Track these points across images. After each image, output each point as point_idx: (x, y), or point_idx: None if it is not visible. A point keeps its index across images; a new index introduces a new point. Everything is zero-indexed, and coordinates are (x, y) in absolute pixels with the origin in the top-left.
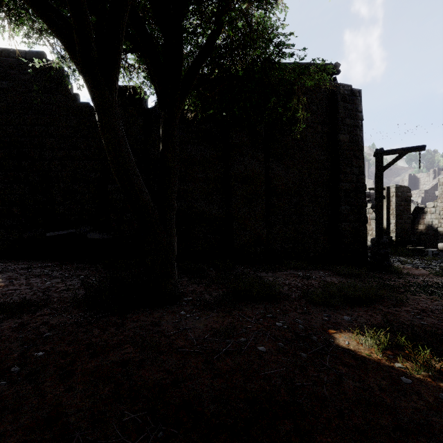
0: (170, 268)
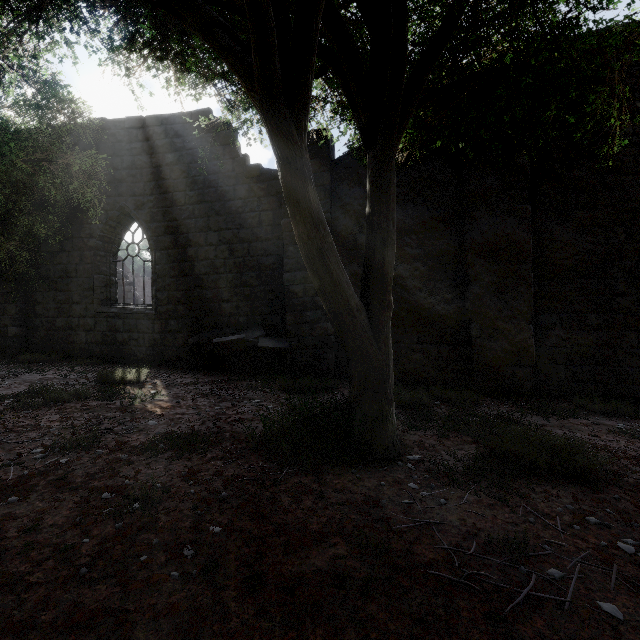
0: (386, 405)
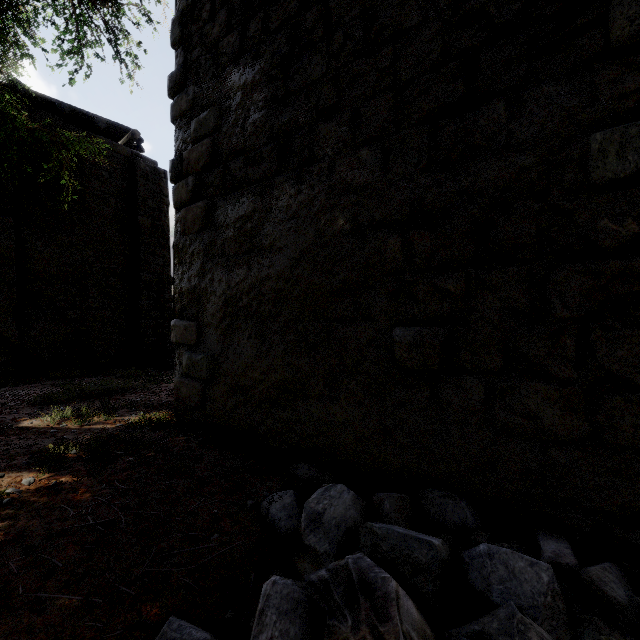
0: None
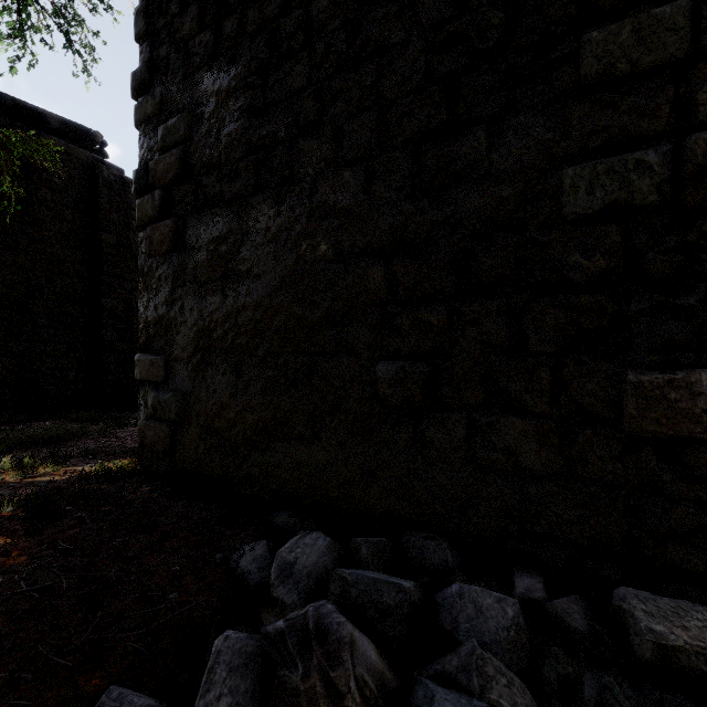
0: None
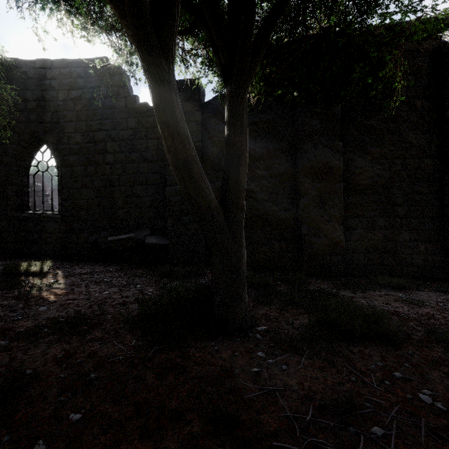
0: (240, 288)
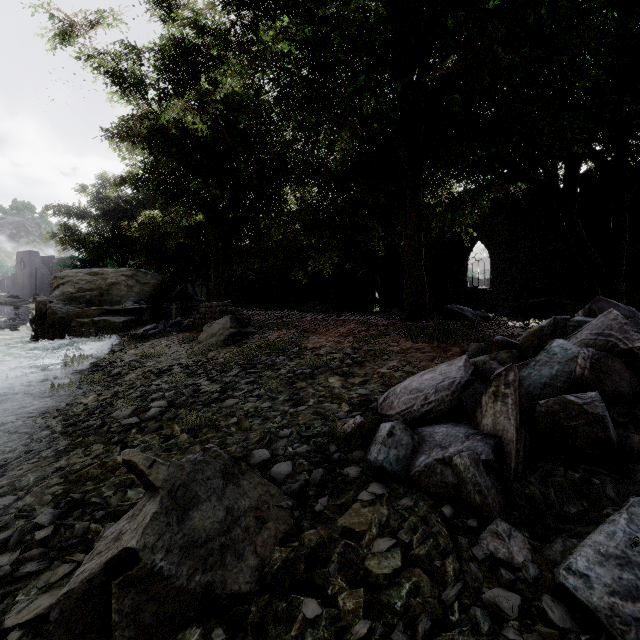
0: None
